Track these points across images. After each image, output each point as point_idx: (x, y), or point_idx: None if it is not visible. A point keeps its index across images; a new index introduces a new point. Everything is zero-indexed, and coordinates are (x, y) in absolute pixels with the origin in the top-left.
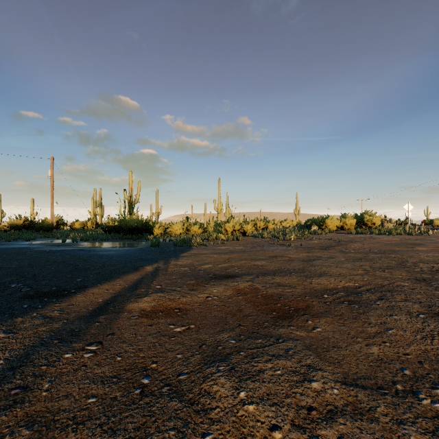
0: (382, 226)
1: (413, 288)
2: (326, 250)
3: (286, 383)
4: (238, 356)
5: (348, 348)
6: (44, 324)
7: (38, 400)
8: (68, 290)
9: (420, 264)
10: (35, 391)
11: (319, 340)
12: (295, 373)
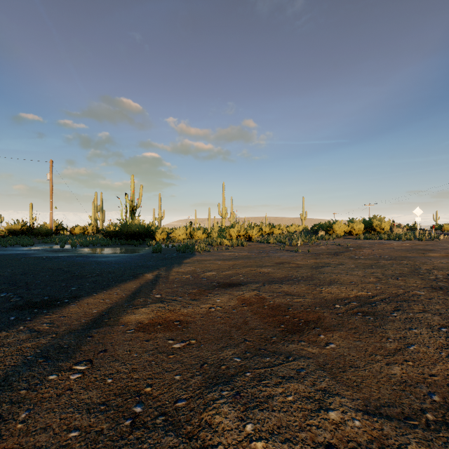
0: (391, 231)
1: (430, 297)
2: (334, 256)
3: (299, 412)
4: (243, 378)
5: (367, 367)
6: (31, 339)
7: (11, 435)
8: (61, 300)
9: (435, 271)
10: (9, 422)
11: (334, 358)
12: (309, 400)
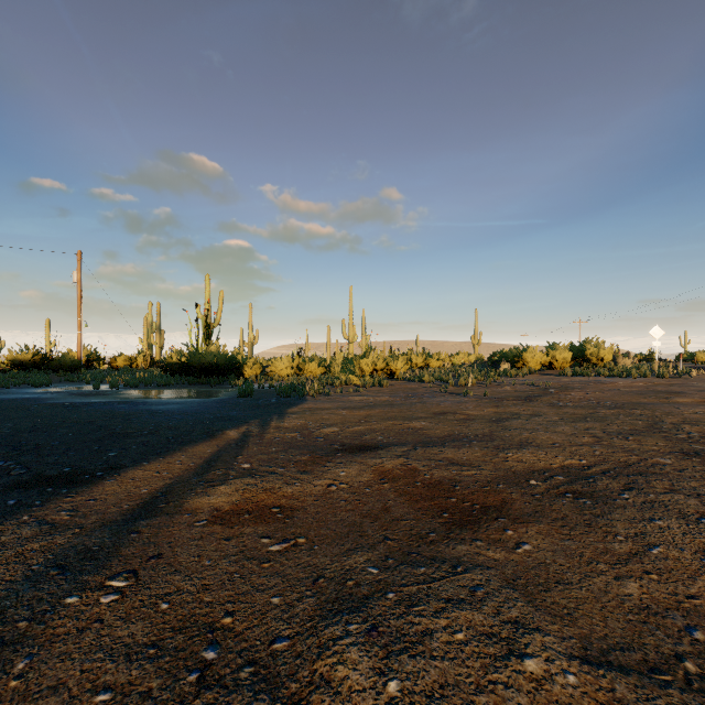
0: (614, 363)
1: (681, 469)
2: (526, 402)
3: (475, 660)
4: (383, 601)
5: (584, 584)
6: (39, 536)
7: None
8: (92, 473)
9: (686, 426)
10: None
11: (530, 568)
12: (491, 638)
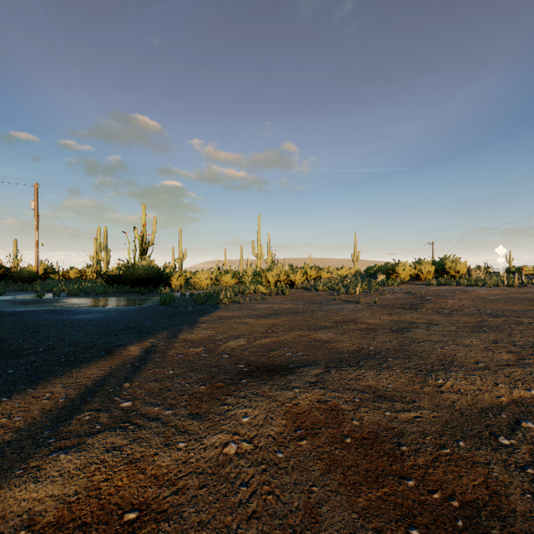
0: (468, 275)
1: None
2: (413, 309)
3: None
4: None
5: None
6: None
7: None
8: None
9: None
10: None
11: None
12: None
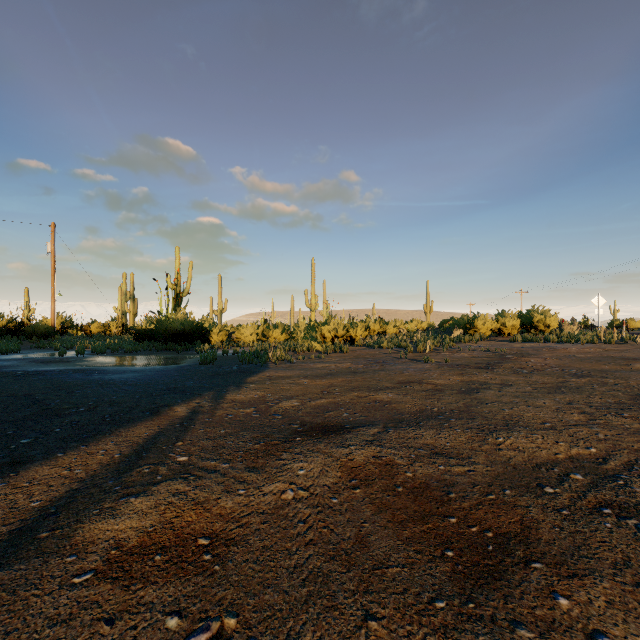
0: (560, 330)
1: None
2: (489, 369)
3: None
4: None
5: None
6: None
7: None
8: None
9: None
10: None
11: None
12: None
